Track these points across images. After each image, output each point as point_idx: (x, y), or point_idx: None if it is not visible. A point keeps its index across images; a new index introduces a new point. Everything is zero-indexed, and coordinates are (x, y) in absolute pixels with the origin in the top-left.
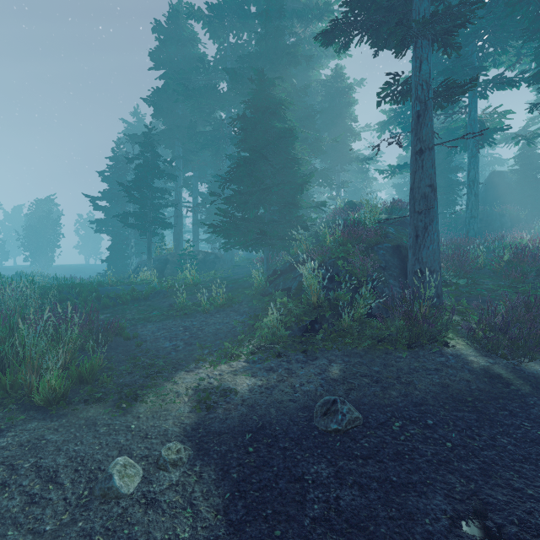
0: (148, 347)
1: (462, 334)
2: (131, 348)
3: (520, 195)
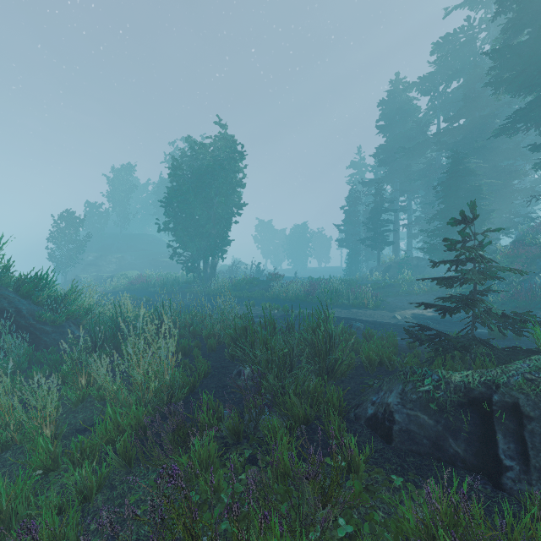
0: (392, 304)
1: None
2: (385, 304)
3: None
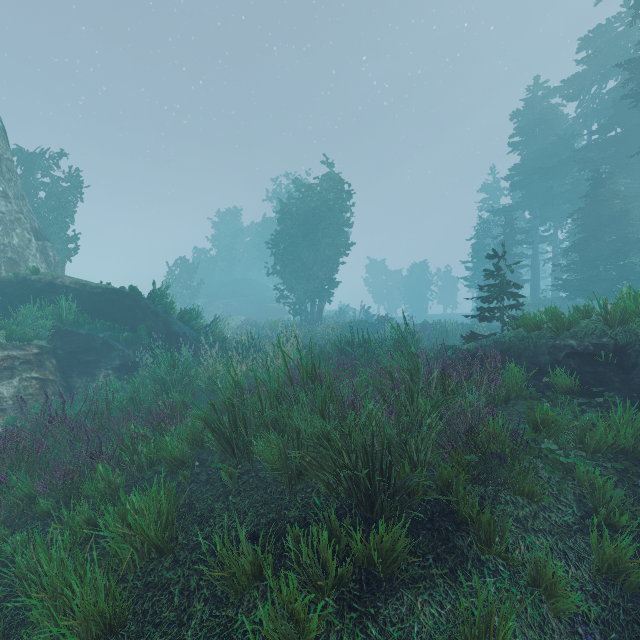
0: None
1: None
2: None
3: None
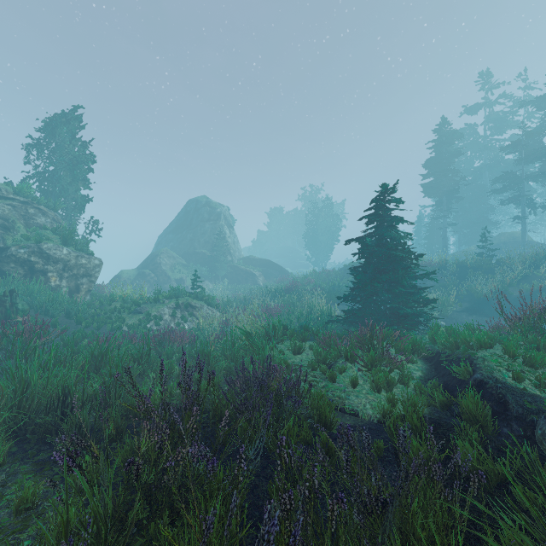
0: None
1: None
2: None
3: None
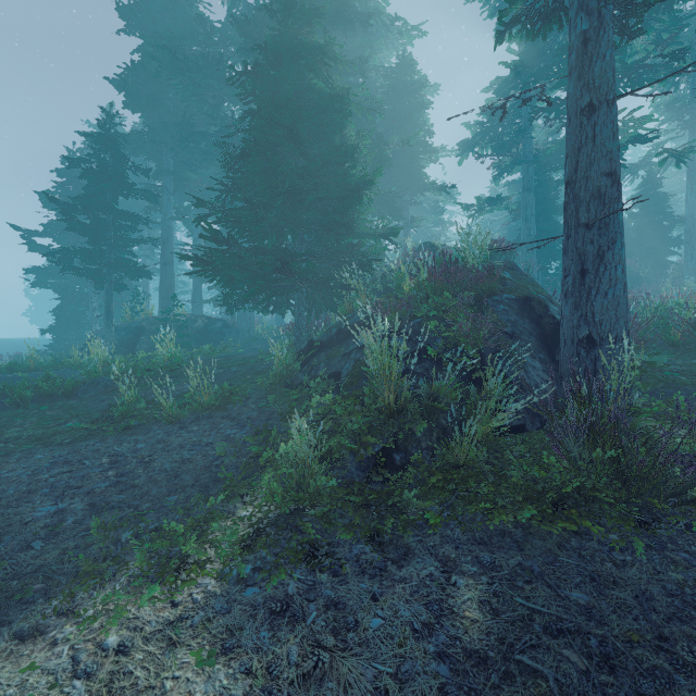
0: None
1: None
2: None
3: (639, 247)
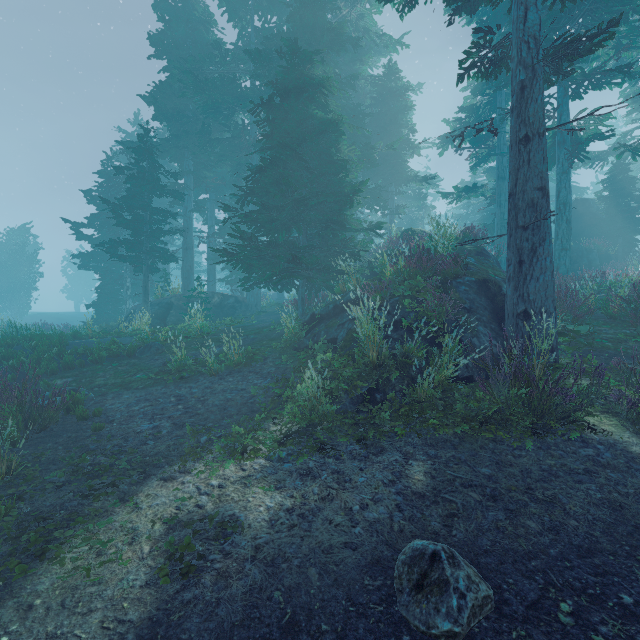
0: (113, 432)
1: (614, 410)
2: (84, 434)
3: (609, 227)
